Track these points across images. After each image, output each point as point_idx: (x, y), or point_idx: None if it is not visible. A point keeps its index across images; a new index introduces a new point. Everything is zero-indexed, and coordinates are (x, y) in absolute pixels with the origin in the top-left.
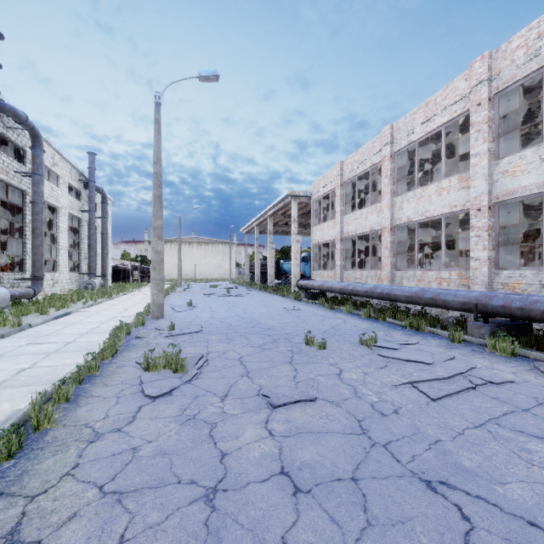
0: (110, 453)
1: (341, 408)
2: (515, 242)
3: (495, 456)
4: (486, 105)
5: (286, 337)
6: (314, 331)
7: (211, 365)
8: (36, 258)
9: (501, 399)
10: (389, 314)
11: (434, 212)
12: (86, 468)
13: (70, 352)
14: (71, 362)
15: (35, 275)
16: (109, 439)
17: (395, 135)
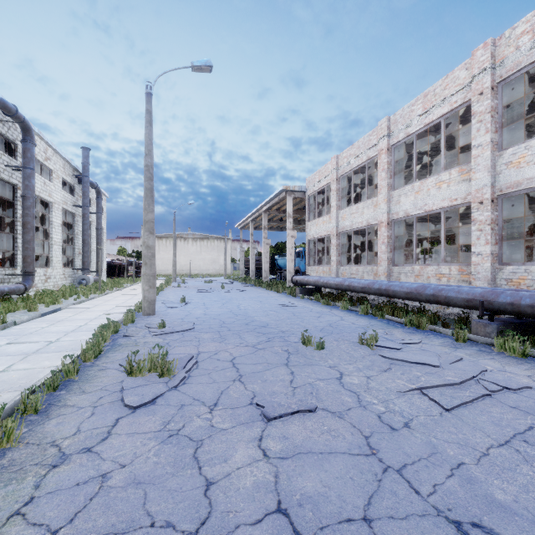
0: (74, 482)
1: (344, 420)
2: (509, 238)
3: (532, 485)
4: (489, 94)
5: (281, 336)
6: (311, 329)
7: (201, 367)
8: (27, 253)
9: (522, 408)
10: (387, 310)
11: (433, 206)
12: (41, 505)
13: (51, 352)
14: (50, 364)
15: (26, 271)
16: (75, 462)
17: (392, 128)
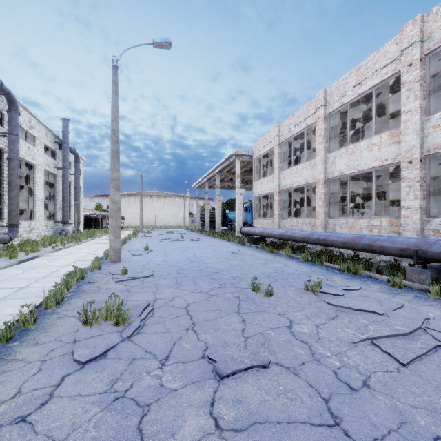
0: None
1: (300, 378)
2: None
3: None
4: (418, 65)
5: (232, 282)
6: (259, 275)
7: (156, 315)
8: (12, 208)
9: None
10: (325, 258)
11: (365, 166)
12: None
13: (17, 299)
14: (13, 312)
15: (11, 223)
16: (3, 437)
17: (328, 98)
